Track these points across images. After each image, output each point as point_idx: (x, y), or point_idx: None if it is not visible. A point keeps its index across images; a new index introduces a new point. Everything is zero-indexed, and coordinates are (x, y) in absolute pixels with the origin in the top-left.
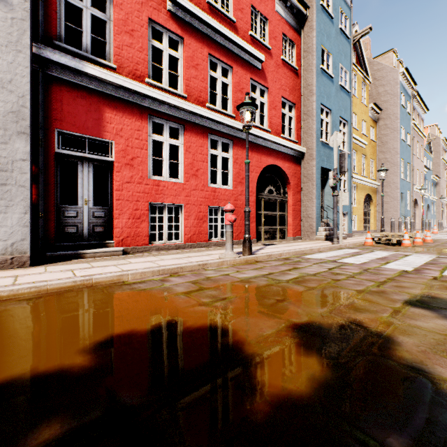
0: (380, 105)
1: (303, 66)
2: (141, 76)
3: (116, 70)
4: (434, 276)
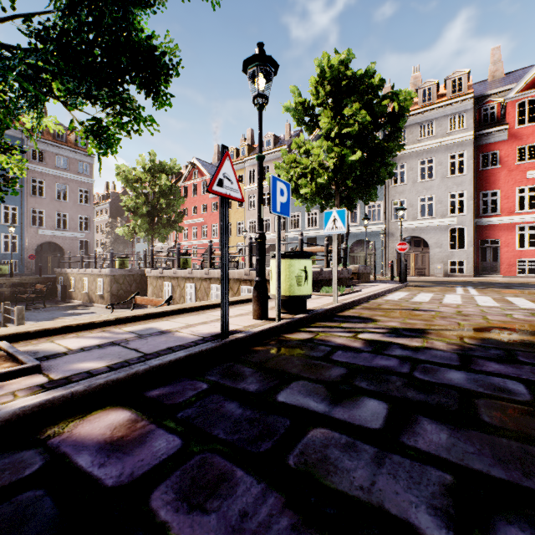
0: None
1: None
2: (512, 212)
3: (500, 214)
4: None
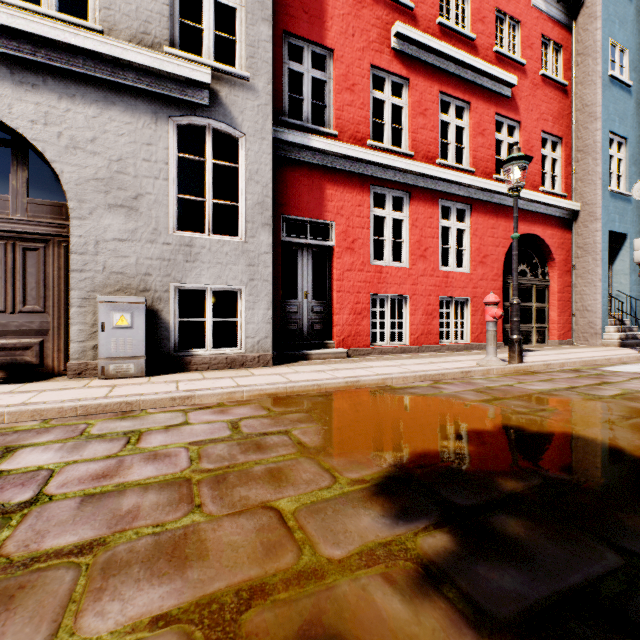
0: None
1: (576, 77)
2: (362, 139)
3: (337, 136)
4: None
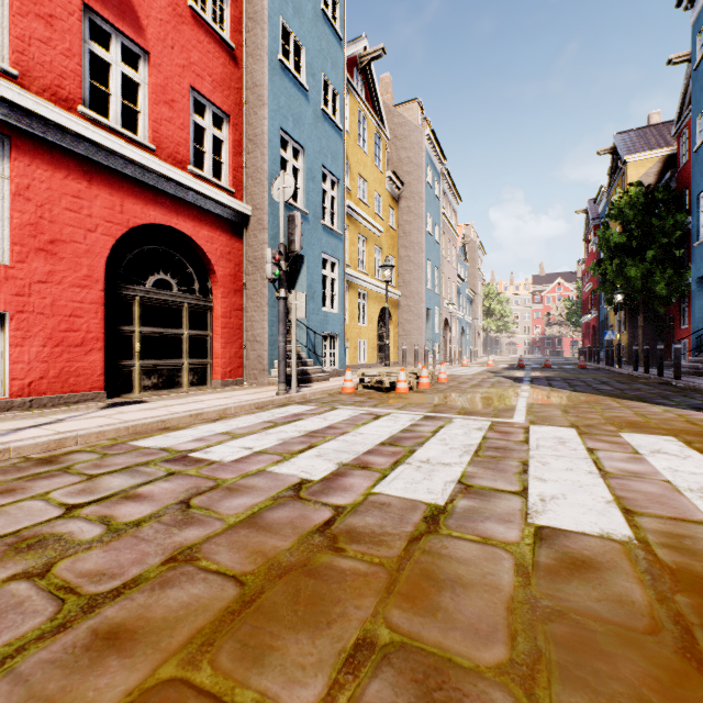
0: (402, 177)
1: (248, 46)
2: None
3: None
4: (339, 509)
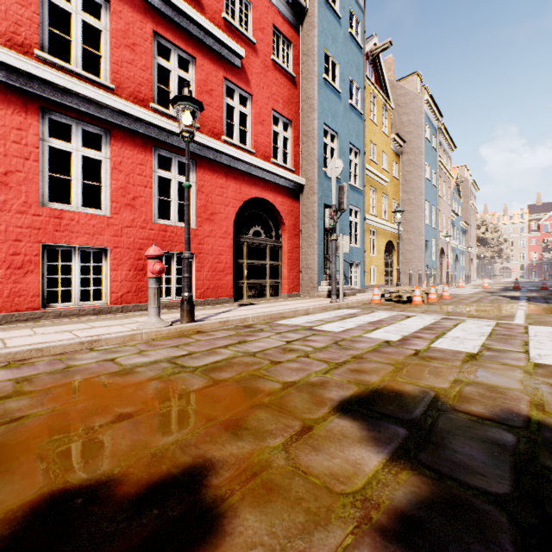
0: (403, 136)
1: (302, 73)
2: (25, 44)
3: None
4: (417, 350)
